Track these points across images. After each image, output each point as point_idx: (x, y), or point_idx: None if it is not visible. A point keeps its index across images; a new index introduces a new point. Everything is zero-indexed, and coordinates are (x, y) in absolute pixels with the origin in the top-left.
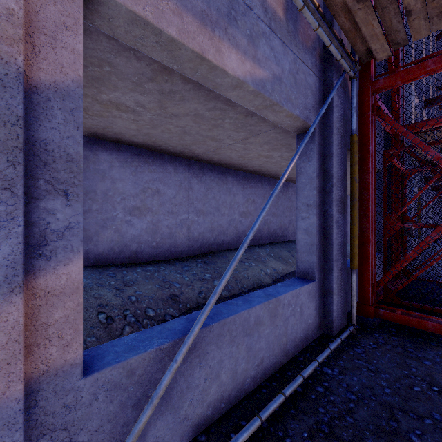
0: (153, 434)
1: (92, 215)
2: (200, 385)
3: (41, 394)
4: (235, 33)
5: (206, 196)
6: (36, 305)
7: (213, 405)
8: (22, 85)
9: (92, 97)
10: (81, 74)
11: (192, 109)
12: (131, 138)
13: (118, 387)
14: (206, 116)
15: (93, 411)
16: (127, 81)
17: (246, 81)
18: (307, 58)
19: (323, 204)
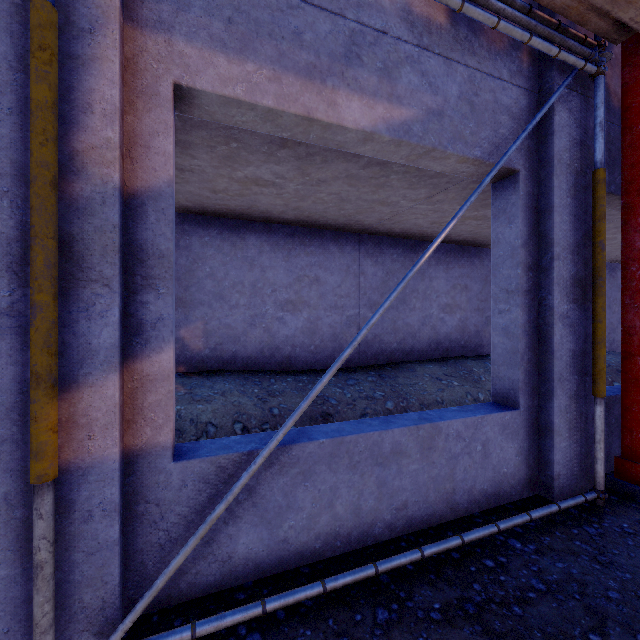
0: (245, 544)
1: (239, 310)
2: (305, 509)
3: (138, 466)
4: (359, 74)
5: (386, 283)
6: (134, 387)
7: (323, 539)
8: (117, 198)
9: (228, 176)
10: (171, 174)
11: (341, 170)
12: (281, 215)
13: (207, 481)
14: (362, 176)
15: (183, 497)
16: (257, 153)
17: (377, 131)
18: (499, 66)
19: (538, 289)
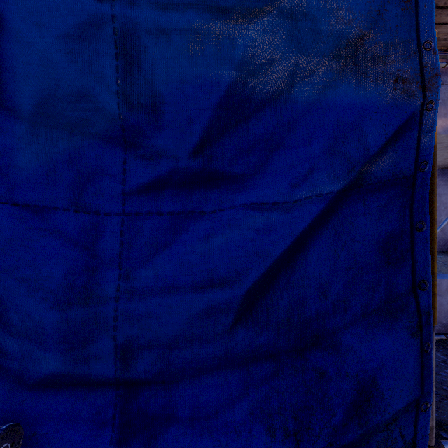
0: None
1: None
2: None
3: None
4: None
5: None
6: None
7: None
8: None
9: None
10: None
11: None
12: None
13: None
14: None
15: None
16: None
17: (438, 133)
18: None
19: None
